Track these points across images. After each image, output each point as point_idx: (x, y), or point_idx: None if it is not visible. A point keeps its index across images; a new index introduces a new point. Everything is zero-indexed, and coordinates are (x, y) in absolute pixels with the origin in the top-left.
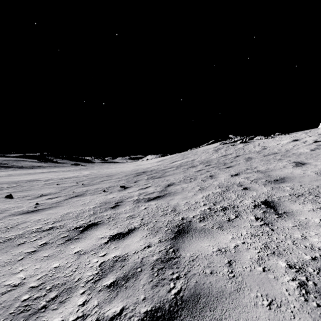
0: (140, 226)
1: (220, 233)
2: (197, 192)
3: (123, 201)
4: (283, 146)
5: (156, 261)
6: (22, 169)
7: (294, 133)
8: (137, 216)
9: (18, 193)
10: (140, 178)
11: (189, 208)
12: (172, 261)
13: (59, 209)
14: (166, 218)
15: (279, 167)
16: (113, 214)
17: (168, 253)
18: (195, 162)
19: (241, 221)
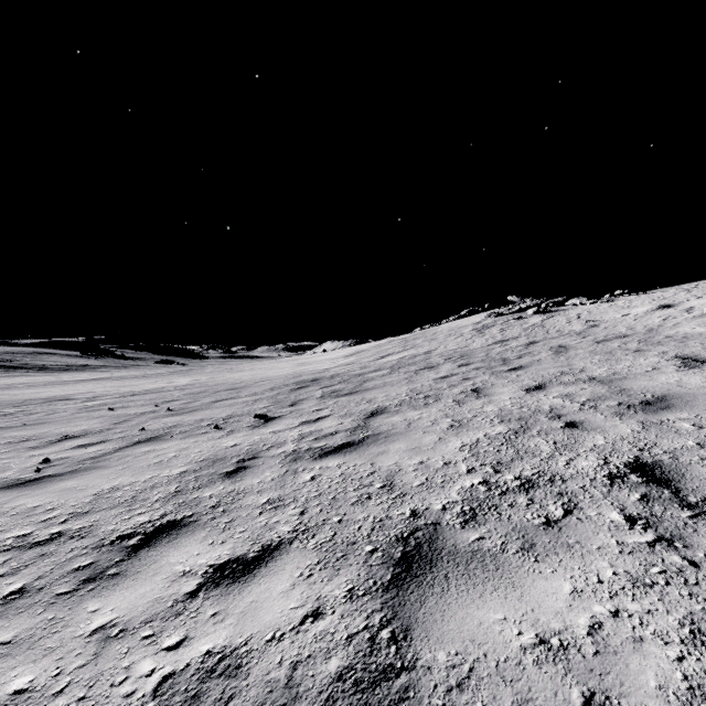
0: (296, 538)
1: (531, 570)
2: (446, 434)
3: (257, 456)
4: (639, 320)
5: (337, 680)
6: (44, 372)
7: (657, 291)
8: (290, 502)
9: (13, 432)
10: (304, 396)
11: (430, 480)
12: (391, 685)
13: (95, 477)
14: (368, 512)
15: (642, 370)
16: (226, 496)
17: (376, 645)
18: (434, 358)
19: (584, 527)
